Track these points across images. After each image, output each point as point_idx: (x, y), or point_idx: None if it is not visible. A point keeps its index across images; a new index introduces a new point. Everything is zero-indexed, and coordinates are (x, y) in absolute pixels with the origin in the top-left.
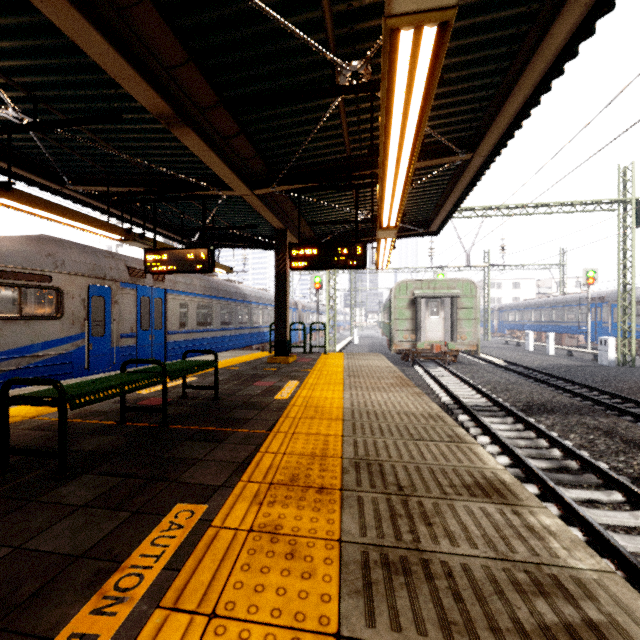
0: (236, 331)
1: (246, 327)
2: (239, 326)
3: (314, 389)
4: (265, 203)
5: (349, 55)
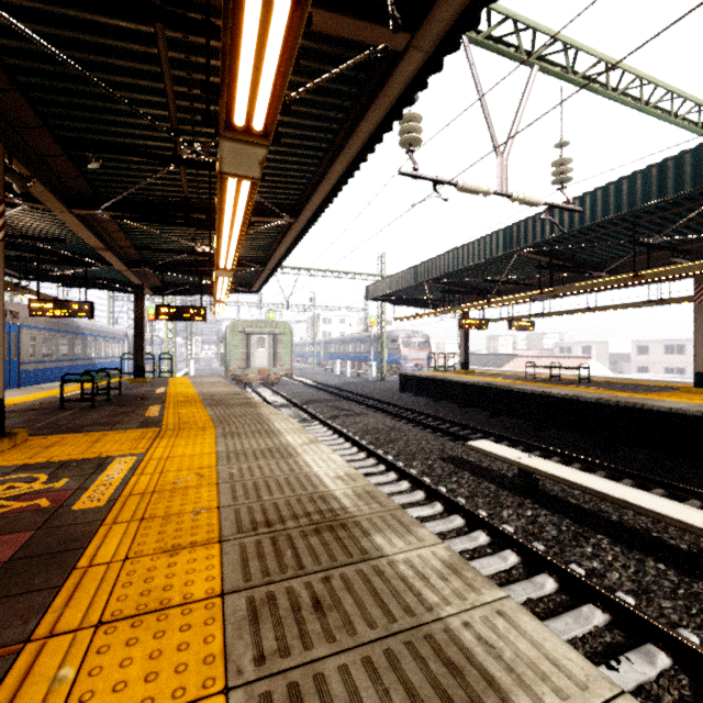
0: (73, 362)
1: (81, 358)
2: (75, 357)
3: (177, 389)
4: (132, 271)
5: (200, 236)
